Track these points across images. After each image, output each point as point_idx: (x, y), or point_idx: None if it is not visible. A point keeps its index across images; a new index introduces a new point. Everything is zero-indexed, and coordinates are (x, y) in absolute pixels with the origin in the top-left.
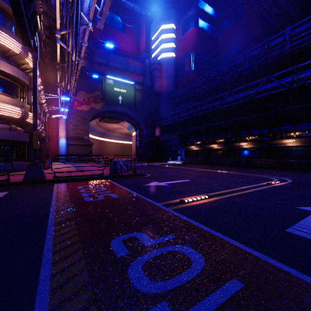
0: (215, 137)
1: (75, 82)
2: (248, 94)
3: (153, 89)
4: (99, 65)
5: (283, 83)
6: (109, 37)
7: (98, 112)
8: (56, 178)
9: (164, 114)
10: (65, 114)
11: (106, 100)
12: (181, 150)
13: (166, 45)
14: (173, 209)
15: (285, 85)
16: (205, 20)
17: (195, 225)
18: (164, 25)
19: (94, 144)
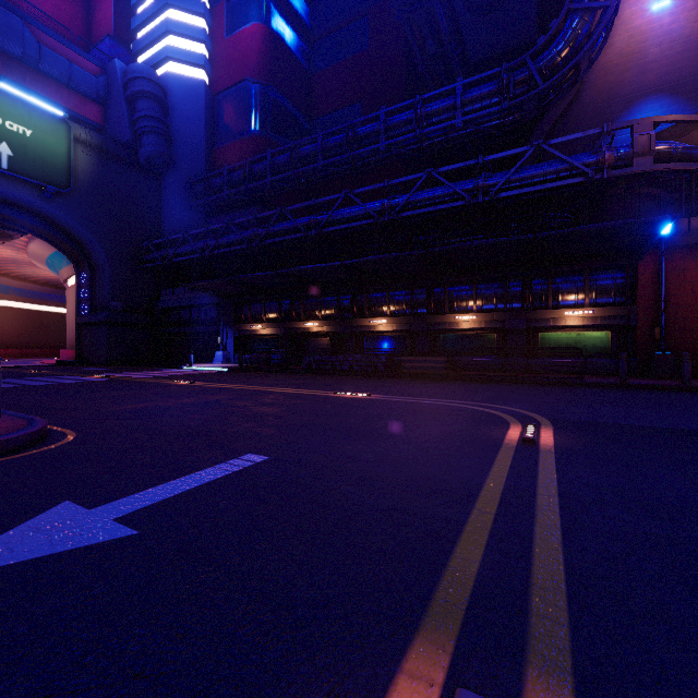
0: (315, 304)
1: None
2: (390, 205)
3: (138, 152)
4: None
5: (458, 190)
6: None
7: None
8: None
9: (176, 233)
10: None
11: None
12: (224, 334)
13: (182, 44)
14: None
15: (462, 197)
16: (286, 18)
17: None
18: None
19: None
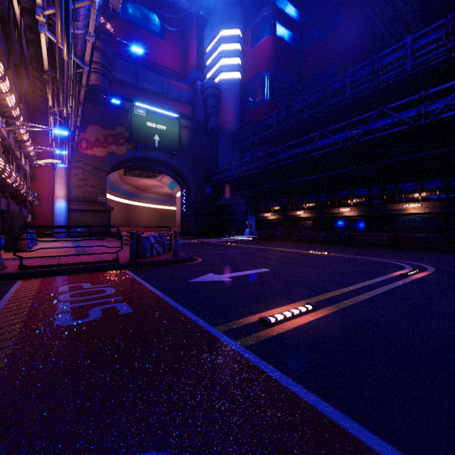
0: (302, 200)
1: (79, 106)
2: (352, 135)
3: (208, 126)
4: (123, 86)
5: (403, 118)
6: (139, 45)
7: (122, 159)
8: (24, 269)
9: (225, 165)
10: (65, 161)
11: (133, 140)
12: (250, 219)
13: (228, 61)
14: (248, 346)
15: (407, 122)
16: (285, 25)
17: (309, 404)
18: (225, 30)
19: (116, 209)
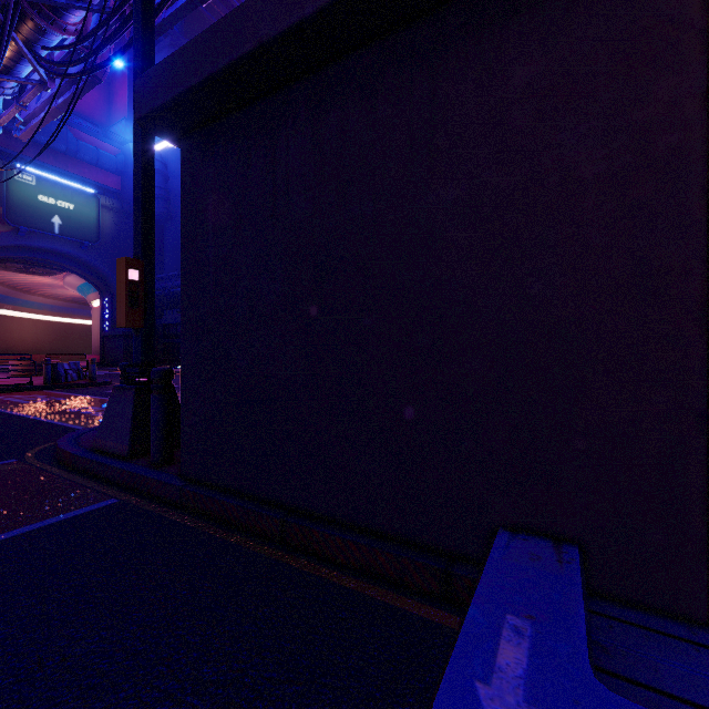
0: None
1: None
2: None
3: None
4: None
5: None
6: None
7: None
8: None
9: (174, 268)
10: None
11: (13, 221)
12: None
13: None
14: None
15: None
16: None
17: None
18: None
19: None
